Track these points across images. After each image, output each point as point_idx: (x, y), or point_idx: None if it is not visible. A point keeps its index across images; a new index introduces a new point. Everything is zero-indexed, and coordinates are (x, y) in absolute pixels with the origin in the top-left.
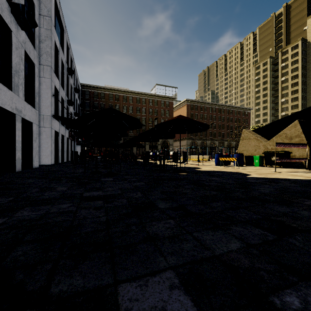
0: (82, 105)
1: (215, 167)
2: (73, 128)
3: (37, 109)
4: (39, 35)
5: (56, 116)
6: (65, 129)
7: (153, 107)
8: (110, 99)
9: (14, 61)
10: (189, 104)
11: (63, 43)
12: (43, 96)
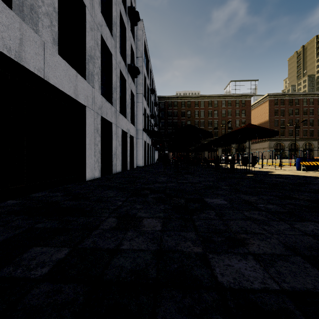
0: (159, 116)
1: (294, 171)
2: (154, 137)
3: (135, 126)
4: None
5: (145, 130)
6: (149, 138)
7: (227, 108)
8: (182, 106)
9: (127, 99)
10: (272, 99)
11: (148, 71)
12: (137, 116)
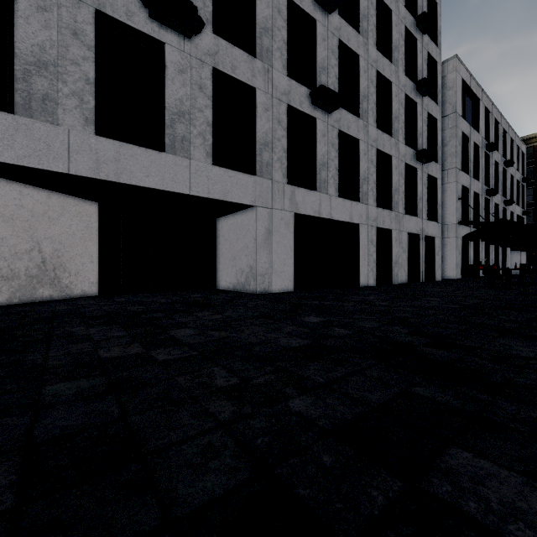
0: (527, 179)
1: None
2: None
3: (440, 221)
4: (443, 139)
5: (462, 222)
6: None
7: None
8: None
9: (418, 192)
10: None
11: (477, 118)
12: (447, 204)
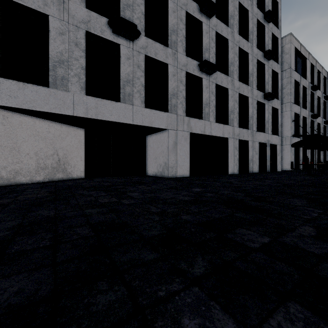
0: None
1: None
2: None
3: (280, 135)
4: (282, 85)
5: (294, 135)
6: None
7: None
8: None
9: (266, 117)
10: None
11: (305, 70)
12: (285, 124)
